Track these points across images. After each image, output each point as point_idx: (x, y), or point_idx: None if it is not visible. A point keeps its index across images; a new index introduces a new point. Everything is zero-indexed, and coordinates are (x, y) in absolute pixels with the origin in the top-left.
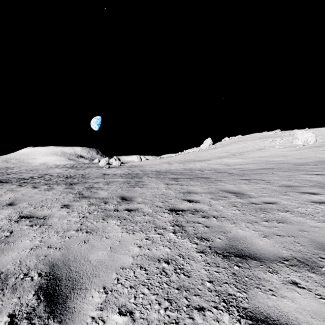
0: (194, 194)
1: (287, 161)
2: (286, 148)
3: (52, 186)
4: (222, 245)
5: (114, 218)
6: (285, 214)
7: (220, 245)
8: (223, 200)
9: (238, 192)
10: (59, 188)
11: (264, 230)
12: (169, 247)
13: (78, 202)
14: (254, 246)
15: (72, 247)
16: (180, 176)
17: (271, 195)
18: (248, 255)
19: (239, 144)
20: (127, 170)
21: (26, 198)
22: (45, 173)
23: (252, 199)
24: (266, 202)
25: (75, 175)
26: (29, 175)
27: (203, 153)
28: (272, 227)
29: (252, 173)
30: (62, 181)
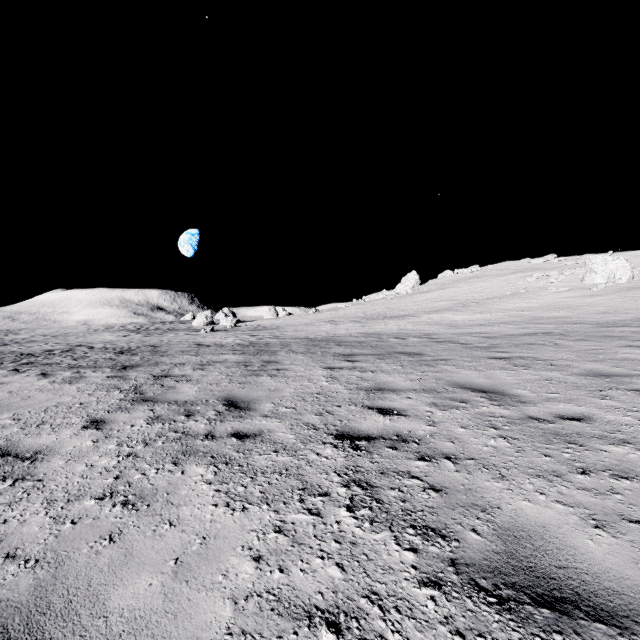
0: (392, 394)
1: (578, 317)
2: (571, 290)
3: (82, 371)
4: (486, 554)
5: (200, 460)
6: (623, 449)
7: (482, 556)
8: (461, 409)
9: (492, 388)
10: (95, 377)
11: (590, 503)
12: (338, 562)
13: (127, 412)
14: (580, 562)
15: (71, 558)
16: (356, 351)
17: (571, 398)
18: (573, 600)
19: (474, 284)
20: (248, 336)
21: (14, 402)
22: (80, 342)
23: (528, 408)
24: (564, 417)
25: (139, 348)
26: (46, 347)
27: (402, 302)
28: (608, 493)
29: (510, 345)
30: (107, 361)
